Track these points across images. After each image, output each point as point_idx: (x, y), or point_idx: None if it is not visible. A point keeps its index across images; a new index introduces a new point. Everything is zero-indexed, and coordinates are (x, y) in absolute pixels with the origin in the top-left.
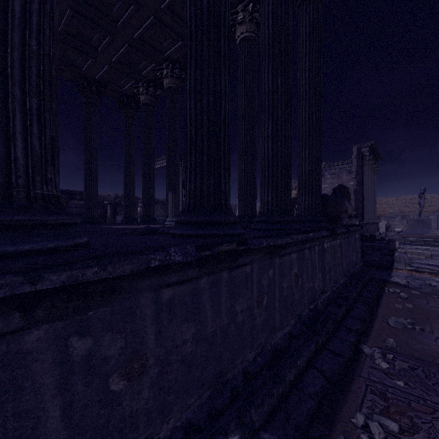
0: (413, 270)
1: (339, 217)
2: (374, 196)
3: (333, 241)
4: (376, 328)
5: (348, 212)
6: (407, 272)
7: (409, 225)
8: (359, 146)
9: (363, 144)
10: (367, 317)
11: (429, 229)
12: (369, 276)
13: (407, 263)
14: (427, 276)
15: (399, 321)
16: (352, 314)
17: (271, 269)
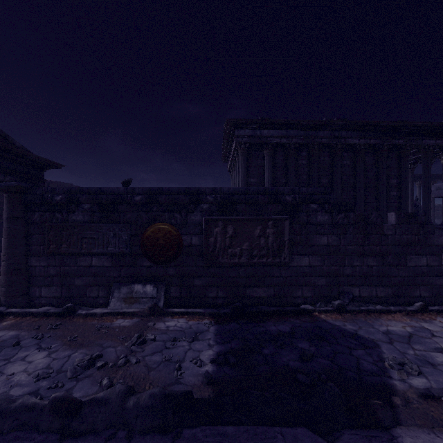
0: None
1: None
2: None
3: None
4: None
5: None
6: None
7: None
8: None
9: None
10: None
11: None
12: None
13: None
14: None
15: None
16: None
17: (442, 232)
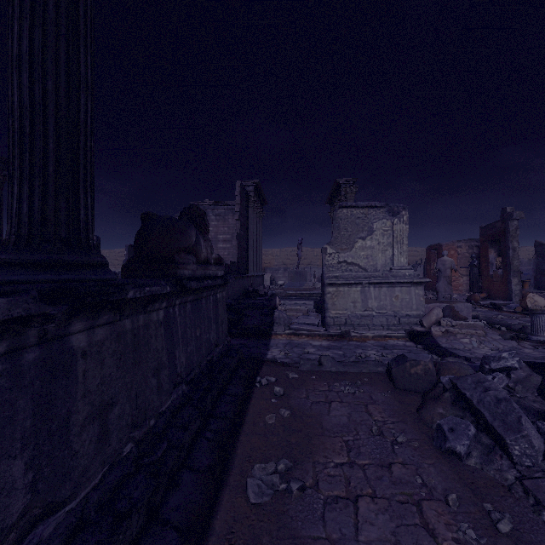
0: (292, 334)
1: (175, 261)
2: (260, 245)
3: (130, 318)
4: (217, 536)
5: (200, 254)
6: (286, 338)
7: (289, 277)
8: (244, 183)
9: (248, 182)
10: (202, 504)
11: (305, 281)
12: (237, 360)
13: (287, 323)
14: (305, 340)
15: (267, 479)
16: (167, 509)
17: None
